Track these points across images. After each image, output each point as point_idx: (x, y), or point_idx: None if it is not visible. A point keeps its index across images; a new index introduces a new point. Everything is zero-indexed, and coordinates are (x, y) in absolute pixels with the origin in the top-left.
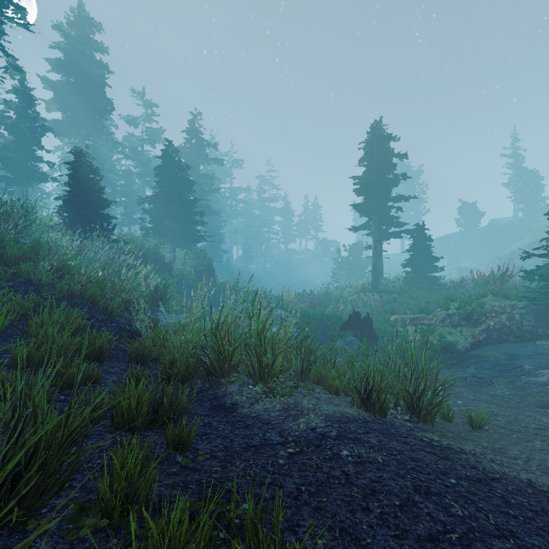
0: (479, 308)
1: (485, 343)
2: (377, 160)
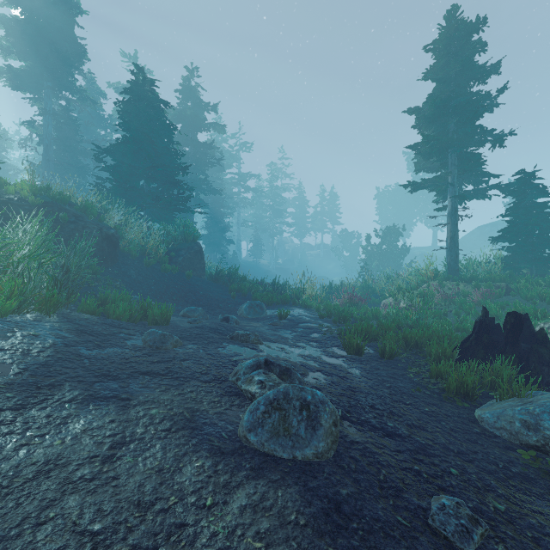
0: None
1: None
2: (465, 57)
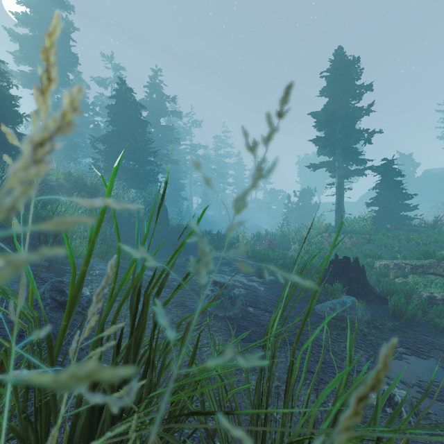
0: None
1: None
2: (345, 85)
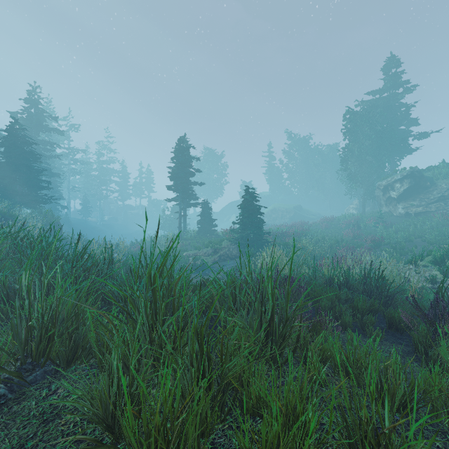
0: (220, 246)
1: (218, 262)
2: (181, 162)
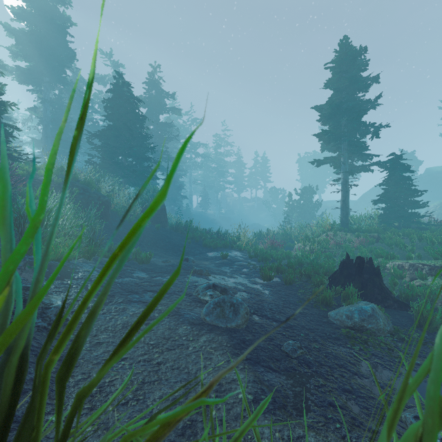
0: None
1: None
2: (351, 76)
